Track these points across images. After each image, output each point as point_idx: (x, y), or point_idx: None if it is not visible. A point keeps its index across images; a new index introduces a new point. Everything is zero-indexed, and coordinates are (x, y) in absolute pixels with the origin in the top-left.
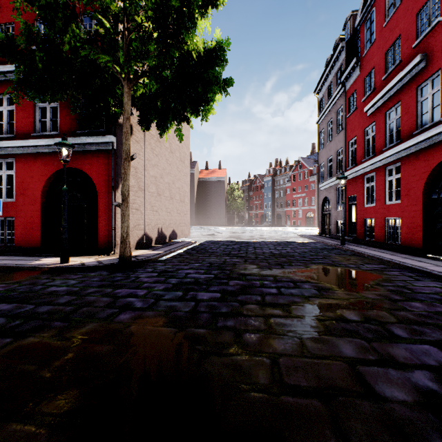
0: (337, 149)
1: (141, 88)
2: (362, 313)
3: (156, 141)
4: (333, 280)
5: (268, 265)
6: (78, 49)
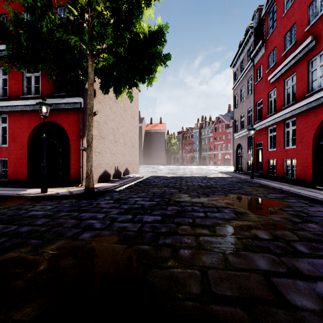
0: (247, 108)
1: (101, 61)
2: (271, 233)
3: (113, 102)
4: (246, 206)
5: (197, 194)
6: (54, 31)
